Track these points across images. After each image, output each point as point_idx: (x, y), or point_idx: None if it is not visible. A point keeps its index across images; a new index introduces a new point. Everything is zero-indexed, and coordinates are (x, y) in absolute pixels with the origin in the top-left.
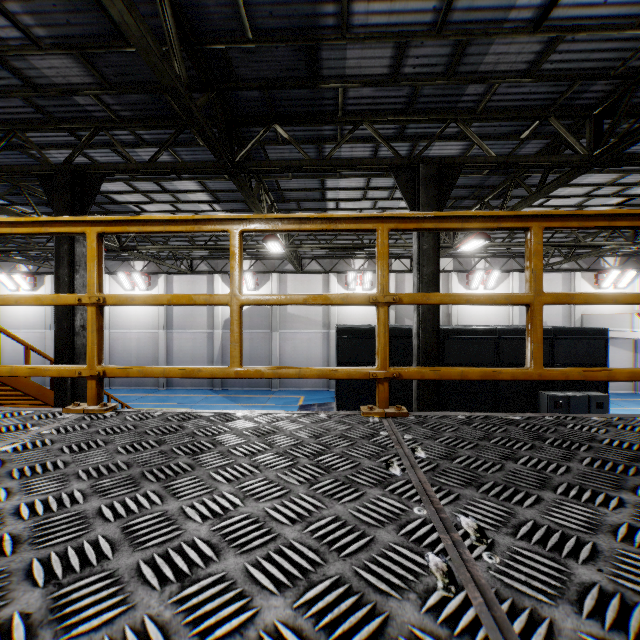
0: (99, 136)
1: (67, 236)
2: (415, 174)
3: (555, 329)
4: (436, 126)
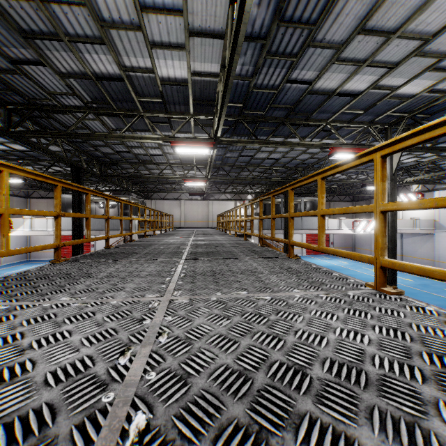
0: None
1: None
2: None
3: None
4: None
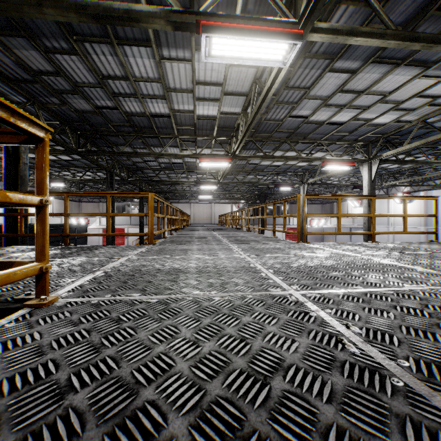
0: (3, 88)
1: (27, 166)
2: (110, 174)
3: (77, 224)
4: (106, 157)
